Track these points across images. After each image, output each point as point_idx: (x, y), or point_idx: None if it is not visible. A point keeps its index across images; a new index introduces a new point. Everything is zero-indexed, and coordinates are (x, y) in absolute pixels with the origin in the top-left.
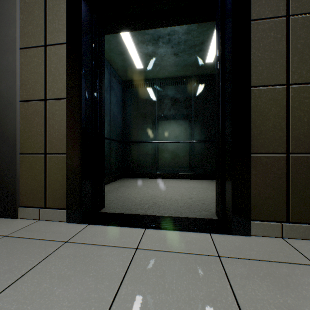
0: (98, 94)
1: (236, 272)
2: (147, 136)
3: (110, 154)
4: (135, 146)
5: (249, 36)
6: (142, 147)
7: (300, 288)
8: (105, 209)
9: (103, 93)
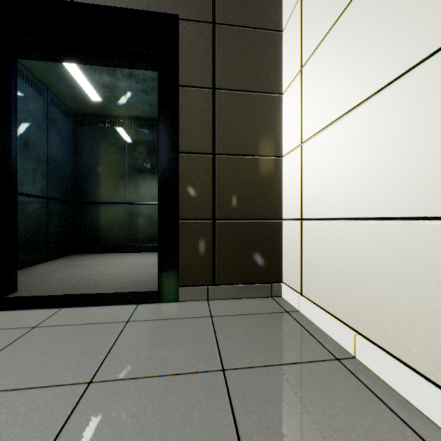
0: (2, 139)
1: (132, 330)
2: (113, 195)
3: (47, 220)
4: (95, 208)
5: (178, 101)
6: (105, 209)
7: (178, 332)
8: (17, 293)
9: (15, 138)
